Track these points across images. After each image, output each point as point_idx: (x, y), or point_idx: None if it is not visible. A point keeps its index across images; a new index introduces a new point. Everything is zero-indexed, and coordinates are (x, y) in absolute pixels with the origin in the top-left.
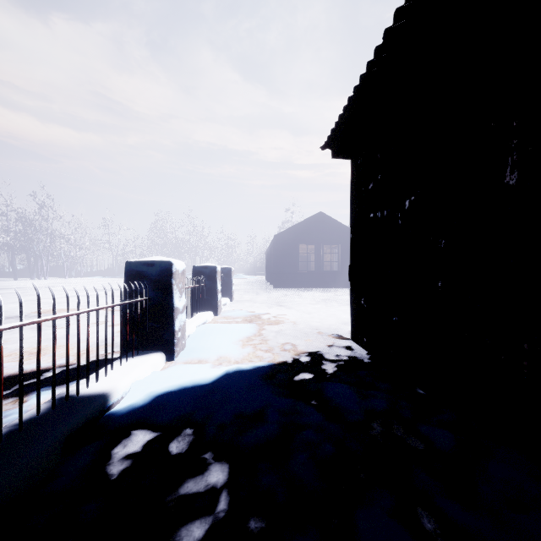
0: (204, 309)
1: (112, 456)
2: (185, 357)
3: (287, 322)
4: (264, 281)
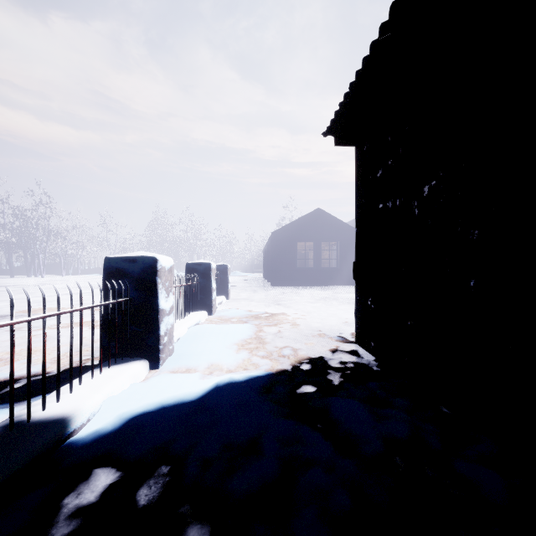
0: (198, 309)
1: (59, 510)
2: (172, 365)
3: (286, 323)
4: (261, 279)
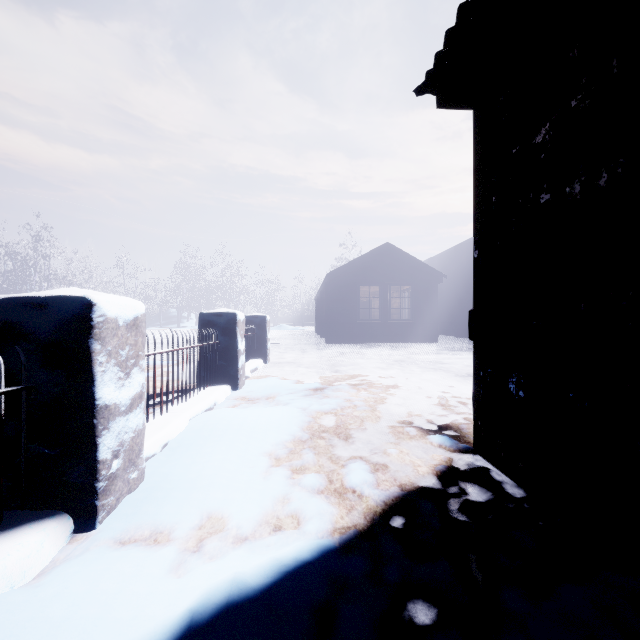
0: (217, 381)
1: None
2: (124, 522)
3: (350, 405)
4: (313, 334)
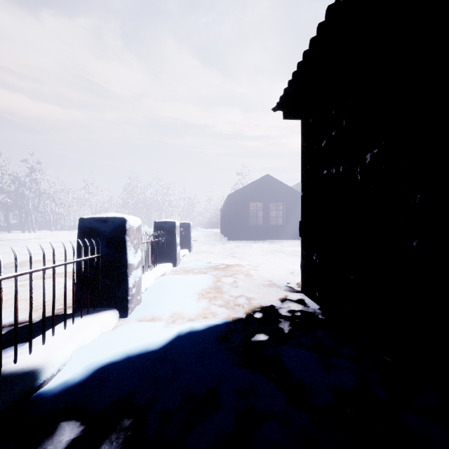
0: (164, 261)
1: None
2: (139, 314)
3: (240, 273)
4: (219, 234)
